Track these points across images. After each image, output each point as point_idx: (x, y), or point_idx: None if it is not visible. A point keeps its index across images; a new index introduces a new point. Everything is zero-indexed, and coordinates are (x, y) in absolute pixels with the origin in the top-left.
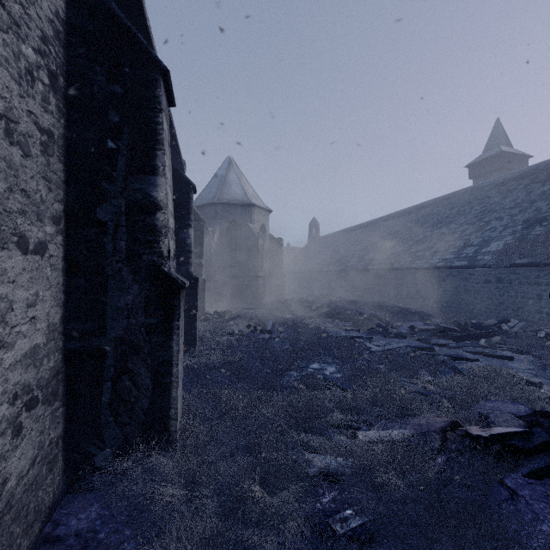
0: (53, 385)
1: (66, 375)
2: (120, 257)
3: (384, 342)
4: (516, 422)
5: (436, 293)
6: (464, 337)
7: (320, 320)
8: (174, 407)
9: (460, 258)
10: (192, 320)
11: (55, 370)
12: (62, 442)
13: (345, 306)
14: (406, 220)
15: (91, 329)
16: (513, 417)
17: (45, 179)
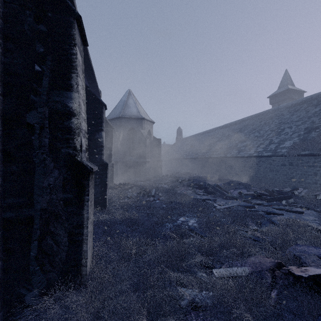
0: None
1: (3, 237)
2: (44, 150)
3: (224, 202)
4: (320, 262)
5: (252, 171)
6: (272, 199)
7: (184, 188)
8: (84, 258)
9: (267, 150)
10: (103, 190)
11: None
12: None
13: (198, 179)
14: (234, 128)
15: (22, 203)
16: (317, 258)
17: None
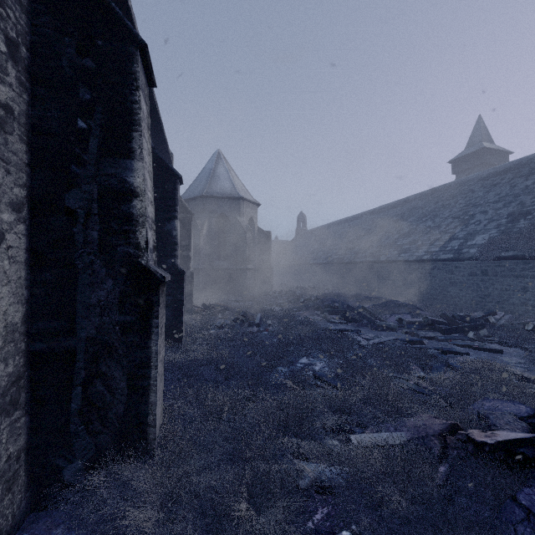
0: (13, 393)
1: (30, 380)
2: (92, 248)
3: (373, 335)
4: (519, 424)
5: (421, 285)
6: (452, 330)
7: (309, 313)
8: (152, 413)
9: (445, 251)
10: (178, 314)
11: (15, 376)
12: (24, 455)
13: (332, 298)
14: (392, 214)
15: (59, 328)
16: (515, 418)
17: (1, 159)
